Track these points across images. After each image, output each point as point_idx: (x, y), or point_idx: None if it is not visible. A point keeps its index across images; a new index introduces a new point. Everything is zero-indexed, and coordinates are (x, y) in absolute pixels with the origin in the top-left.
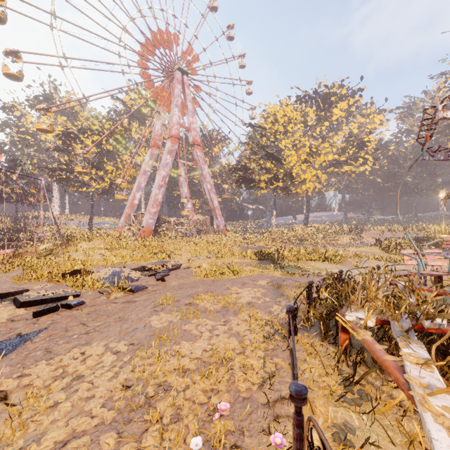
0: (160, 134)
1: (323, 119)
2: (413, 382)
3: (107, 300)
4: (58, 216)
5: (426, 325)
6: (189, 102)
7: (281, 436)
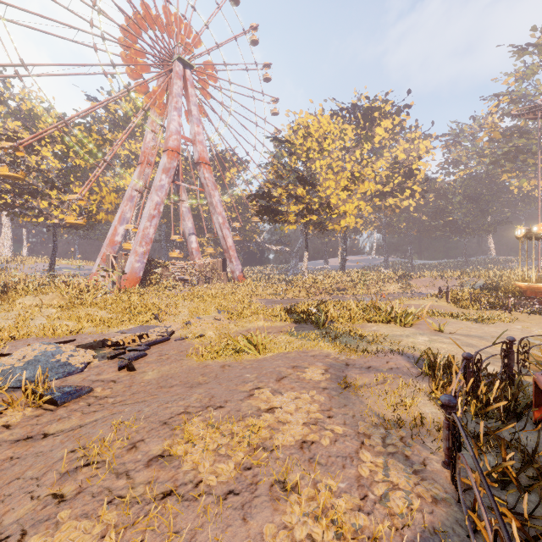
0: (153, 147)
1: (365, 139)
2: None
3: None
4: (6, 259)
5: None
6: (193, 105)
7: None
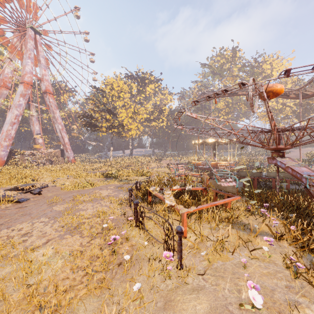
0: (10, 77)
1: (141, 92)
2: (165, 197)
3: (0, 209)
4: None
5: (173, 188)
6: (42, 57)
7: (131, 217)
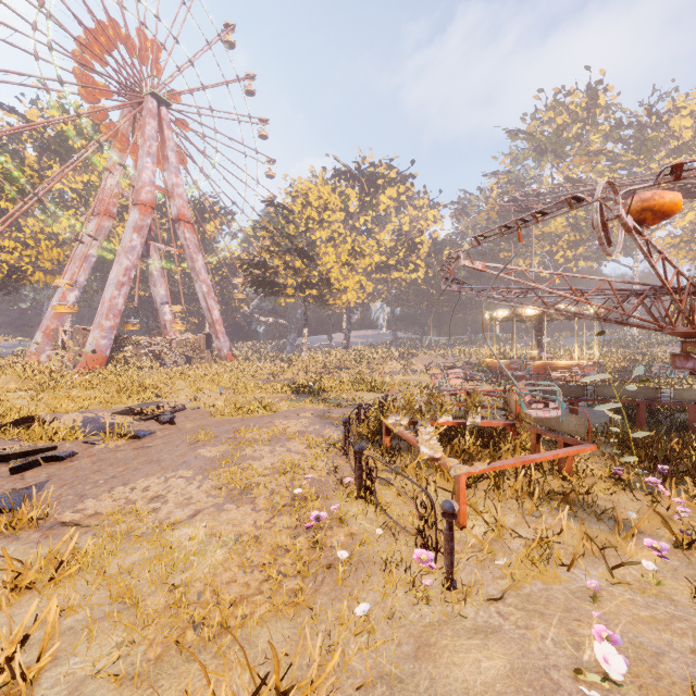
0: (116, 195)
1: (369, 207)
2: (420, 439)
3: (108, 449)
4: None
5: (439, 420)
6: (171, 151)
7: (350, 479)
